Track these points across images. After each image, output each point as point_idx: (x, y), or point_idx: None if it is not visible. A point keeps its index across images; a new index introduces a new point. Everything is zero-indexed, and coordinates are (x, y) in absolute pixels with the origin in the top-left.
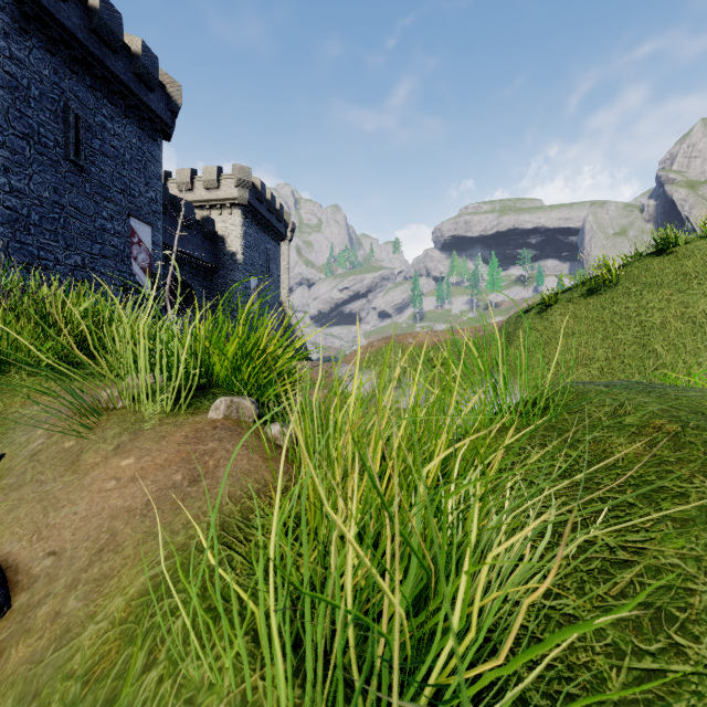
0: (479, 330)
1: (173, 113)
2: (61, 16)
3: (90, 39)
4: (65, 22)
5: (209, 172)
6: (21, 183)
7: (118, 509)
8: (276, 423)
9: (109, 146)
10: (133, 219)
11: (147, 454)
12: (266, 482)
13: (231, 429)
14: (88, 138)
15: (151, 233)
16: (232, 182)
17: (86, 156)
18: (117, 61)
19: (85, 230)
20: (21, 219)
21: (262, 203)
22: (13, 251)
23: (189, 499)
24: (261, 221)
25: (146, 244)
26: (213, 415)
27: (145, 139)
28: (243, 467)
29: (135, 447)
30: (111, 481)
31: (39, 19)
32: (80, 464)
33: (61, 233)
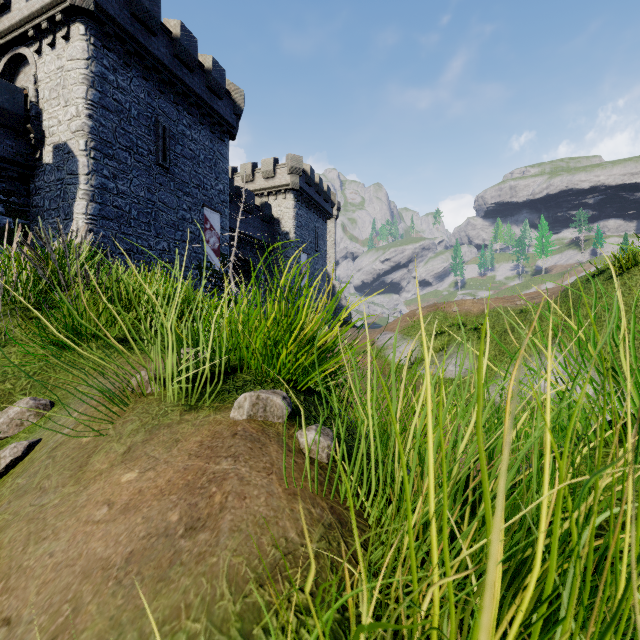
0: (533, 297)
1: (237, 115)
2: (152, 48)
3: (173, 63)
4: (155, 53)
5: (267, 164)
6: (125, 187)
7: (95, 561)
8: (311, 428)
9: (188, 150)
10: (206, 209)
11: (152, 467)
12: (288, 543)
13: (253, 437)
14: (173, 145)
15: (220, 220)
16: (286, 171)
17: (171, 160)
18: (194, 78)
19: (170, 220)
20: (125, 215)
21: (311, 187)
22: (119, 241)
23: (177, 566)
24: (310, 203)
25: (216, 229)
26: (236, 415)
27: (215, 141)
28: (258, 512)
29: (144, 454)
30: (102, 506)
31: (137, 53)
32: (86, 470)
33: (153, 224)
